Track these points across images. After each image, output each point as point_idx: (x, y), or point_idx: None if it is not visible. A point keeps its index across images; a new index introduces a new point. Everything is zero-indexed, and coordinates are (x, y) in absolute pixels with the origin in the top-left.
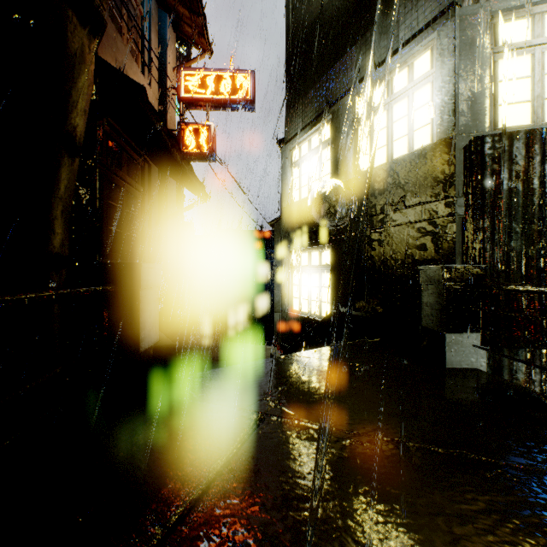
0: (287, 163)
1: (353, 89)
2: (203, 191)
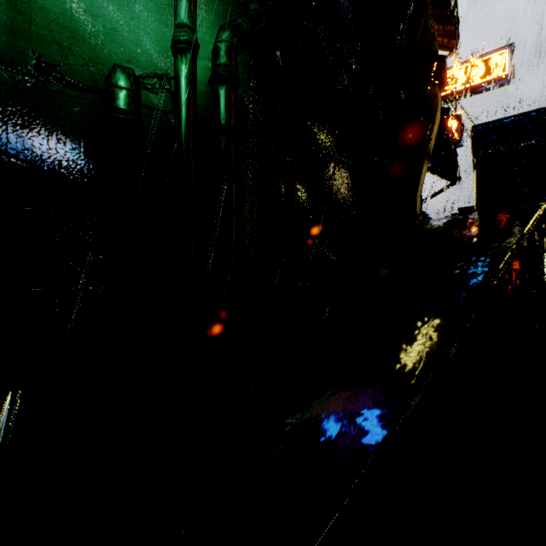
0: None
1: None
2: (457, 174)
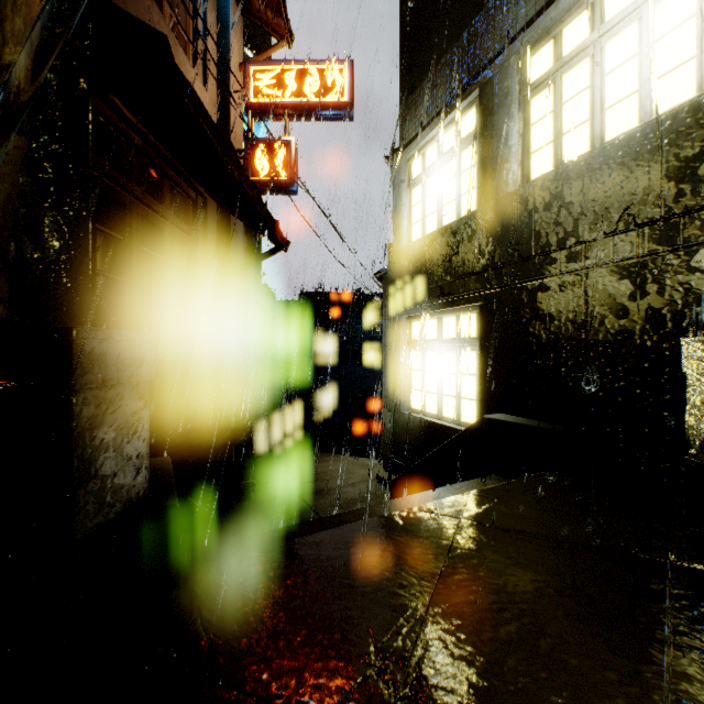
0: (403, 182)
1: (520, 35)
2: (279, 234)
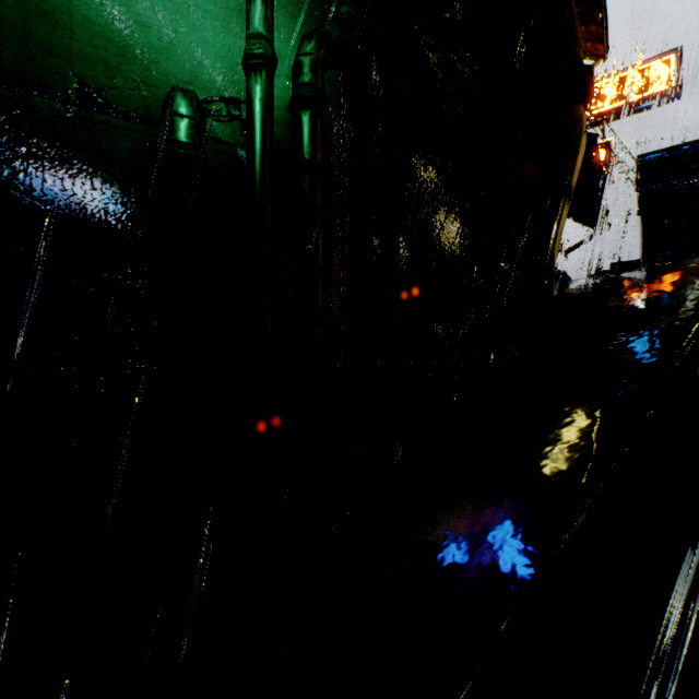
0: None
1: None
2: (606, 220)
